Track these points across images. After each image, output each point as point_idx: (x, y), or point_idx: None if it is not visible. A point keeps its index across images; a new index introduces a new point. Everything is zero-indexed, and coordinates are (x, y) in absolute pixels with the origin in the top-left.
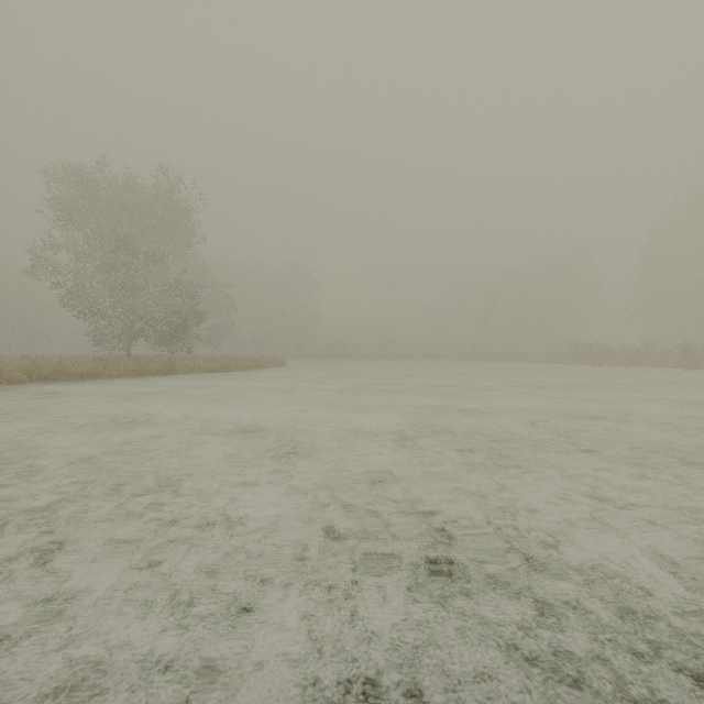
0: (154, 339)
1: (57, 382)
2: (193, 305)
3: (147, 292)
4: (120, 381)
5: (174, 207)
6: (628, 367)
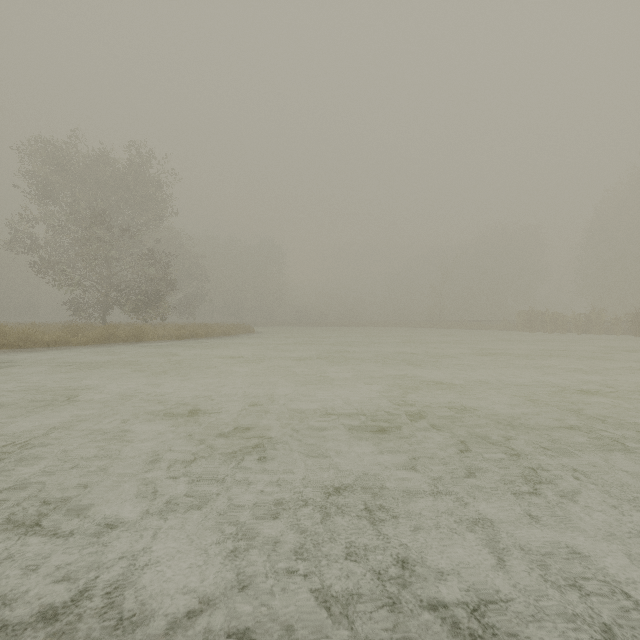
0: (128, 307)
1: (21, 349)
2: (166, 275)
3: (124, 262)
4: (86, 348)
5: (148, 181)
6: (579, 334)
